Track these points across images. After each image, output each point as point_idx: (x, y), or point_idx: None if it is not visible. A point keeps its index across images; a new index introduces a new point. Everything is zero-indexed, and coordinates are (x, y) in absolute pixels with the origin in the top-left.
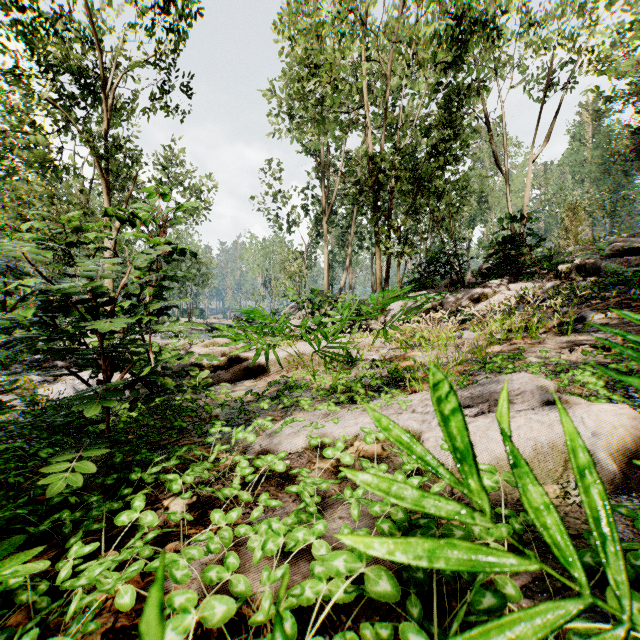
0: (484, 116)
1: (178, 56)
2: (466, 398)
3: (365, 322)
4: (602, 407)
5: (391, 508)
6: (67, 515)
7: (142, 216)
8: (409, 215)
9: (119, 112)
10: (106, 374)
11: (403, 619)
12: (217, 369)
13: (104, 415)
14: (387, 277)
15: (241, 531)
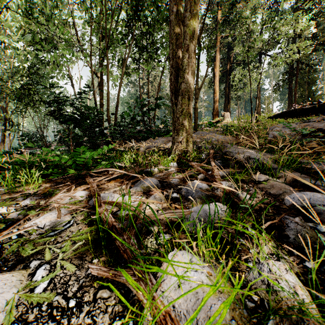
0: (69, 74)
1: None
2: None
3: None
4: None
5: None
6: None
7: None
8: (17, 111)
9: None
10: None
11: None
12: None
13: None
14: (4, 140)
15: None
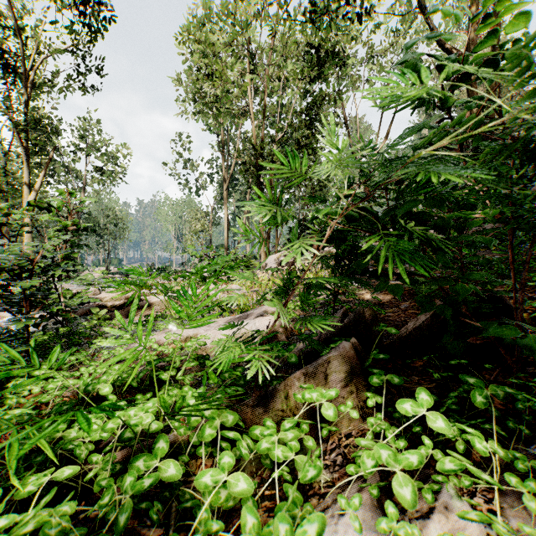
0: (343, 116)
1: (94, 46)
2: (234, 318)
3: (252, 271)
4: (266, 318)
5: (153, 357)
6: (6, 380)
7: (54, 203)
8: (285, 190)
9: (38, 88)
10: (27, 310)
11: (147, 391)
12: (119, 309)
13: (25, 339)
14: (269, 237)
15: (91, 371)
